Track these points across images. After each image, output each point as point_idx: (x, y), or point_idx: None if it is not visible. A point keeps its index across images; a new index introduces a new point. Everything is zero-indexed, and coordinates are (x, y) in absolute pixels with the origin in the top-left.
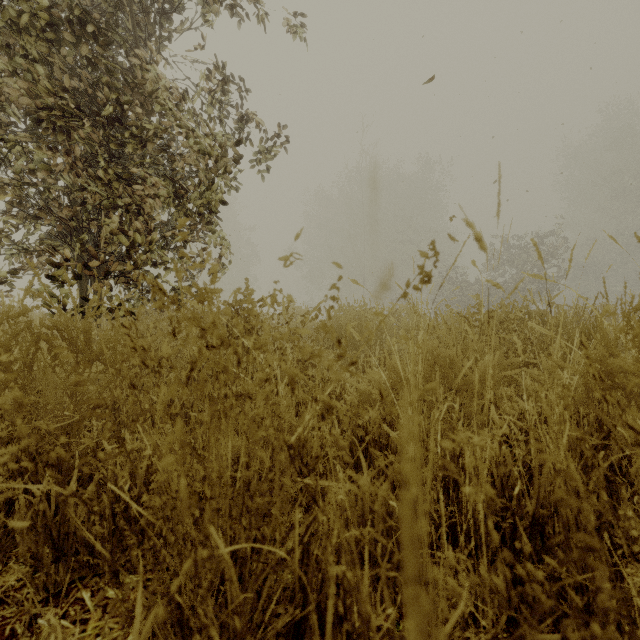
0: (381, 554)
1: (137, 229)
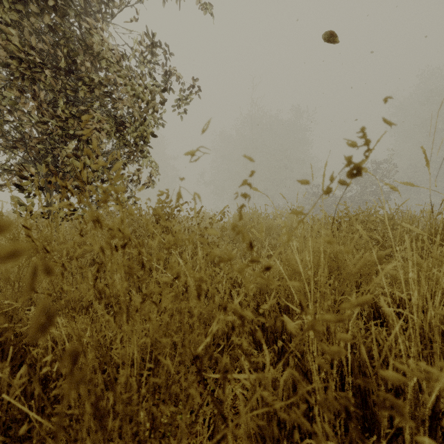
0: (283, 438)
1: (87, 154)
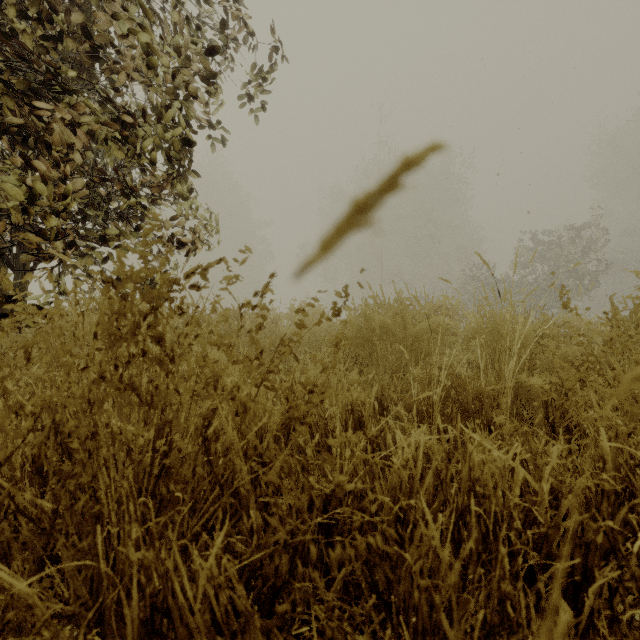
0: None
1: (40, 171)
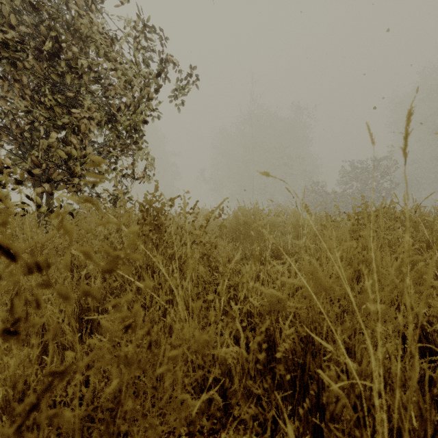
0: None
1: (74, 145)
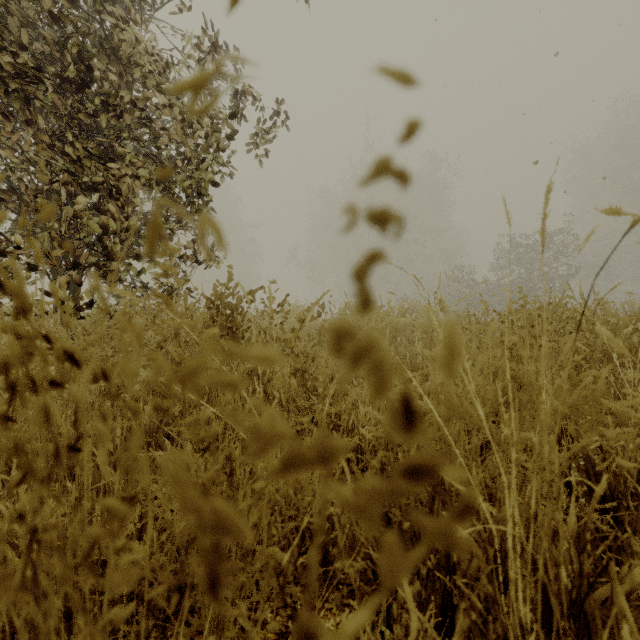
0: None
1: (111, 214)
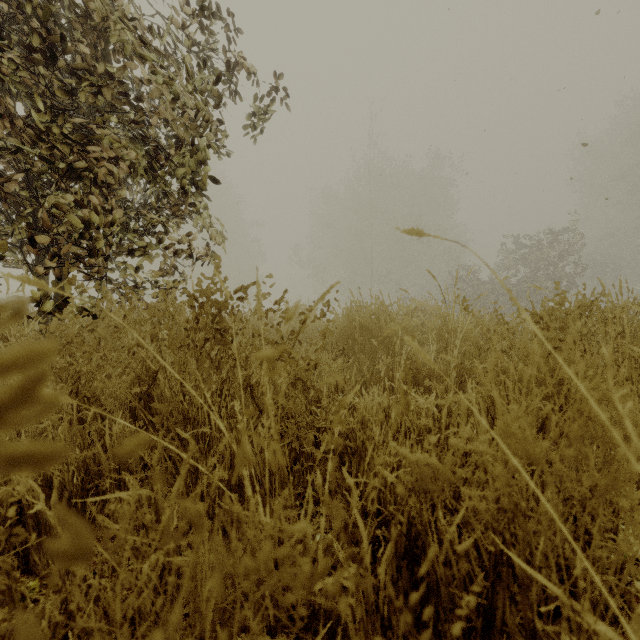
0: None
1: (94, 204)
